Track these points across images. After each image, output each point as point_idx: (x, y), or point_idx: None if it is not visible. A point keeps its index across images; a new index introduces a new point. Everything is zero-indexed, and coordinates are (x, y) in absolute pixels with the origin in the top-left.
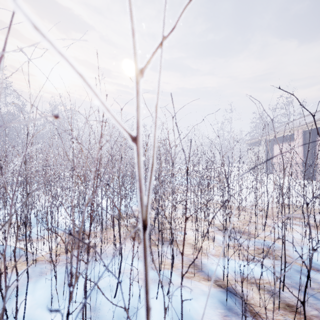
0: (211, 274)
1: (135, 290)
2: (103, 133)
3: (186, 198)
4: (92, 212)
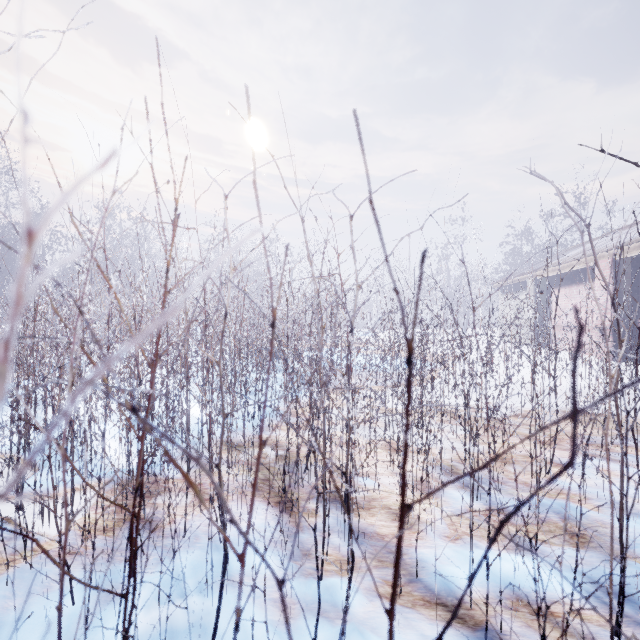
0: (440, 590)
1: (260, 635)
2: (171, 251)
3: (404, 445)
4: (140, 460)
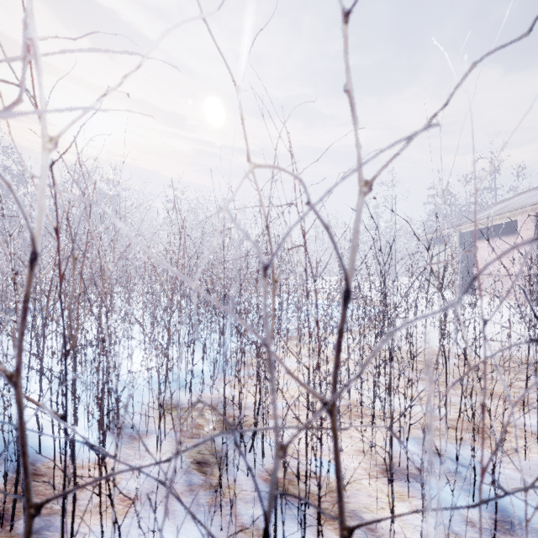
0: None
1: None
2: None
3: None
4: None
